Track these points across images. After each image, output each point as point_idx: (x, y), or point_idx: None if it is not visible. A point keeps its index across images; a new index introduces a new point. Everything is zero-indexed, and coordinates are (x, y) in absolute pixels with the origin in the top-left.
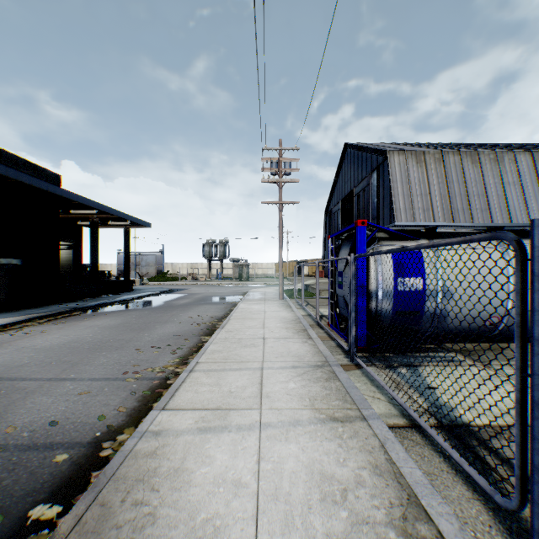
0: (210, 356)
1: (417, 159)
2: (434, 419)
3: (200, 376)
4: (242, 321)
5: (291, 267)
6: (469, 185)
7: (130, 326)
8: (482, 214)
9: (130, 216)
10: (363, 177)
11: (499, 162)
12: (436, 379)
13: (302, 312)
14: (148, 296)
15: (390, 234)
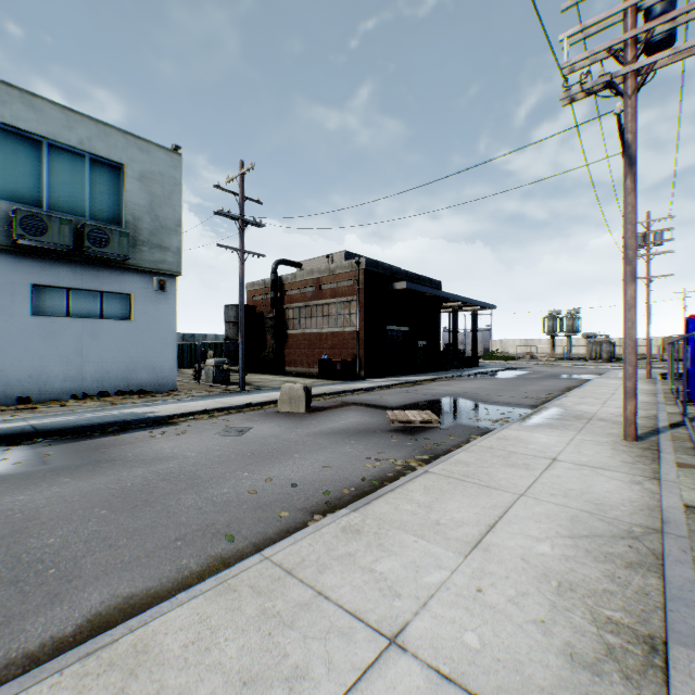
0: (573, 395)
1: None
2: None
3: (569, 398)
4: (596, 387)
5: None
6: None
7: (506, 385)
8: None
9: (481, 302)
10: None
11: None
12: None
13: (664, 387)
14: (496, 371)
15: None
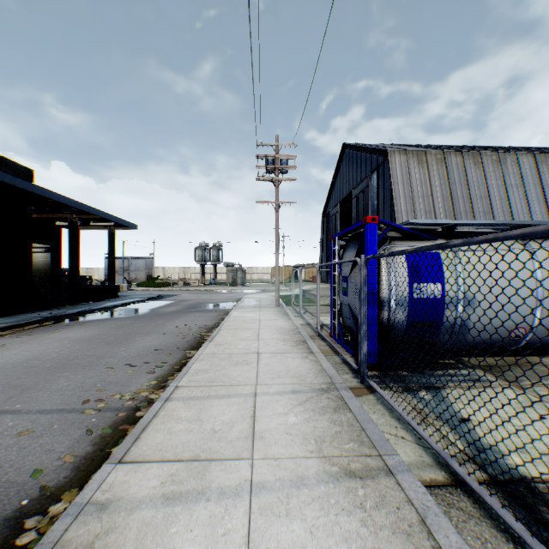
0: (193, 378)
1: (418, 159)
2: (482, 471)
3: (178, 407)
4: (234, 331)
5: (288, 272)
6: (472, 187)
7: (107, 338)
8: (485, 217)
9: (113, 216)
10: (362, 178)
11: (502, 163)
12: (467, 406)
13: (301, 321)
14: (134, 302)
15: (402, 233)
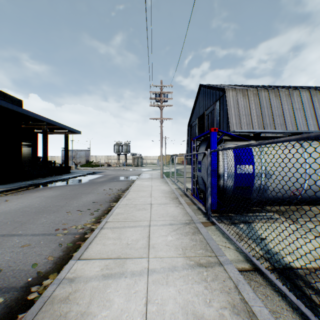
0: (115, 217)
1: (243, 94)
2: (269, 263)
3: (107, 232)
4: (137, 192)
5: (168, 158)
6: (273, 110)
7: (65, 196)
8: (281, 127)
9: (67, 126)
10: (211, 104)
11: (291, 96)
12: (264, 232)
13: (175, 186)
14: (79, 176)
15: (231, 137)
